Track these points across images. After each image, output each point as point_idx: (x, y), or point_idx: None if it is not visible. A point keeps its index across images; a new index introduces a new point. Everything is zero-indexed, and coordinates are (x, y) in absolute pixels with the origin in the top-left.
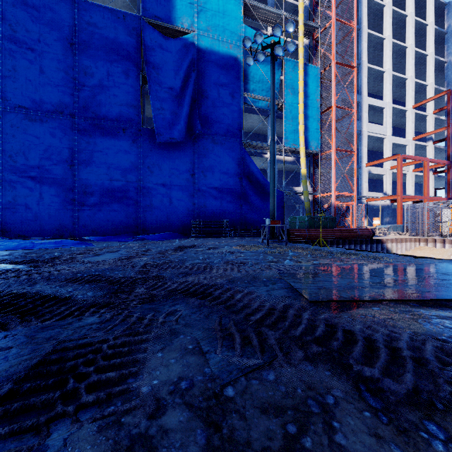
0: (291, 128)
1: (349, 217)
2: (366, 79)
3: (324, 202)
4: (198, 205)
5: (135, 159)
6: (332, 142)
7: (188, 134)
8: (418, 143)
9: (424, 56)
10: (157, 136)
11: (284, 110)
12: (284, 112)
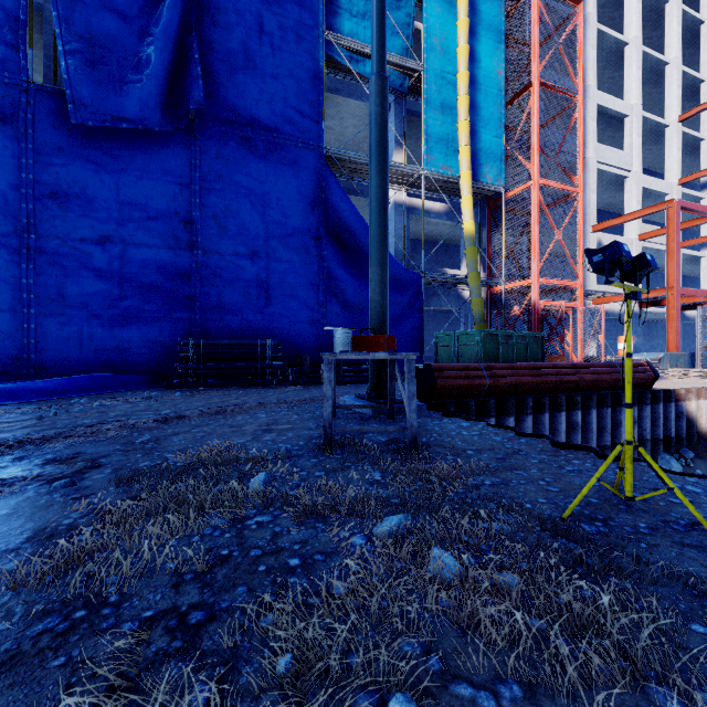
0: (440, 128)
1: (568, 336)
2: (594, 52)
3: (510, 303)
4: (204, 303)
5: (11, 169)
6: (533, 164)
7: (172, 115)
8: (687, 191)
9: (697, 25)
10: (71, 107)
11: (423, 85)
12: (425, 90)
